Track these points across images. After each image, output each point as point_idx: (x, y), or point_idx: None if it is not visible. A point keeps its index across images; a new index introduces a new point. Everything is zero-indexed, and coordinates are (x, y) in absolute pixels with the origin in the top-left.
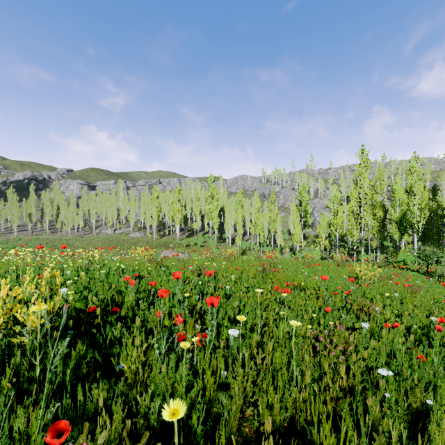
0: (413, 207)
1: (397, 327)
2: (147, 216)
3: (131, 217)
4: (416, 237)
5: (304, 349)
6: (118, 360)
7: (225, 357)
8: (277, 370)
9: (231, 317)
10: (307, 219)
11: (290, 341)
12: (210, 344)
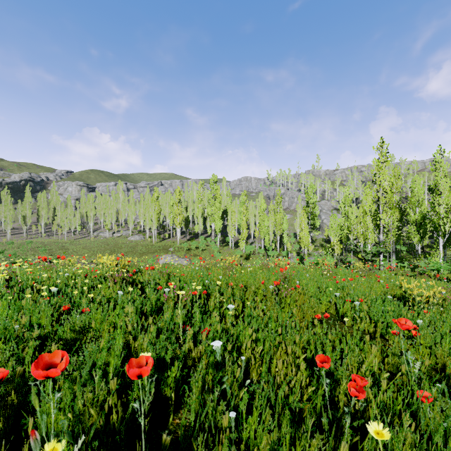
0: (438, 207)
1: None
2: (146, 218)
3: (130, 219)
4: (441, 241)
5: None
6: None
7: None
8: None
9: None
10: (315, 221)
11: None
12: None
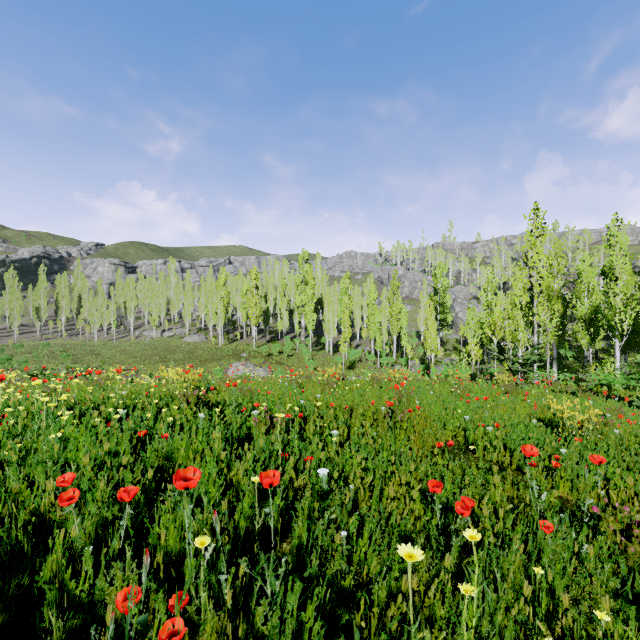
0: (614, 298)
1: None
2: (209, 311)
3: (187, 312)
4: (618, 344)
5: None
6: None
7: None
8: None
9: (330, 572)
10: (446, 315)
11: None
12: None
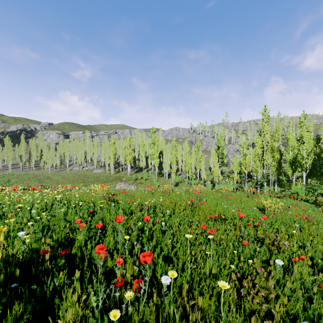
0: (302, 152)
1: (303, 259)
2: (106, 157)
3: (95, 158)
4: (304, 174)
5: (230, 299)
6: (62, 305)
7: (158, 306)
8: (205, 315)
9: (165, 253)
10: (223, 159)
11: (217, 283)
12: (143, 297)
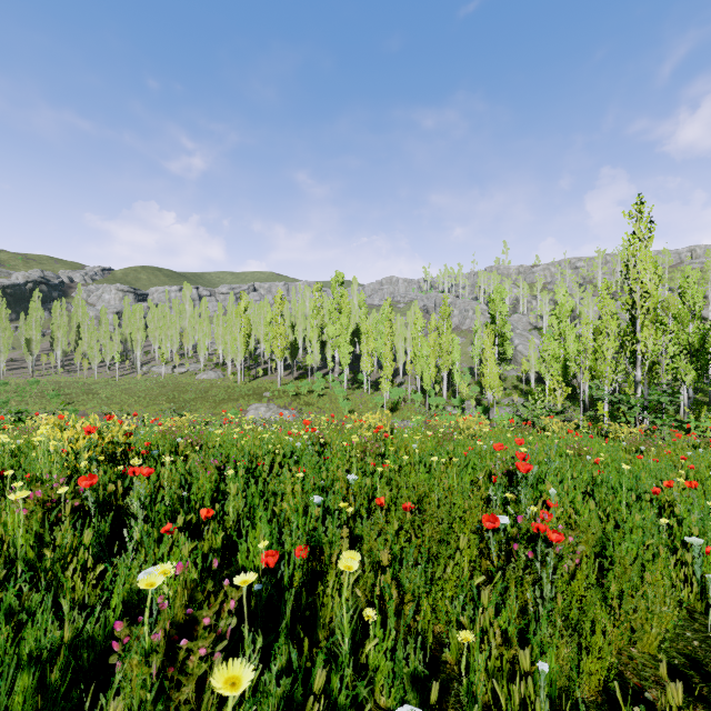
0: None
1: None
2: (227, 343)
3: (201, 345)
4: None
5: None
6: None
7: None
8: None
9: None
10: (505, 348)
11: None
12: None
